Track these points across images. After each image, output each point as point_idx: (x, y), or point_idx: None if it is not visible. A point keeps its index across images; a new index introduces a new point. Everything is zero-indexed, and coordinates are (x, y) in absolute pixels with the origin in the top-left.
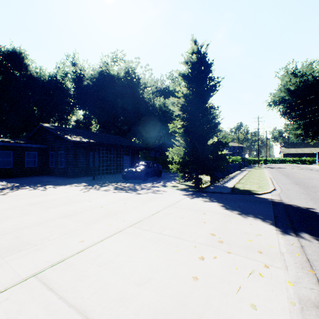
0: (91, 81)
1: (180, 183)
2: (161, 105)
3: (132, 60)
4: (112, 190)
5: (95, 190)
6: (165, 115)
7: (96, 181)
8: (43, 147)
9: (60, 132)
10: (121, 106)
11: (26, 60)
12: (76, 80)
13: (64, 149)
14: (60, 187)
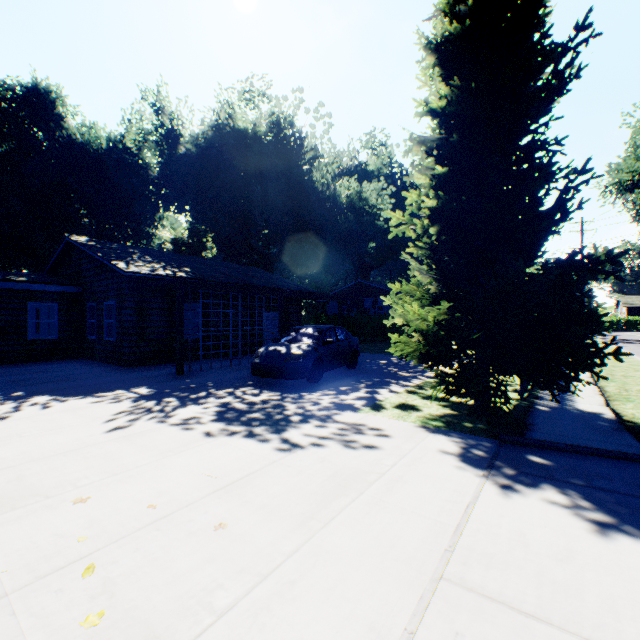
0: (197, 149)
1: (418, 393)
2: (353, 196)
3: (286, 96)
4: (207, 421)
5: (154, 422)
6: (362, 219)
7: (183, 379)
8: (72, 291)
9: (103, 254)
10: (262, 201)
11: (62, 107)
12: (162, 146)
13: (115, 296)
14: (61, 405)
